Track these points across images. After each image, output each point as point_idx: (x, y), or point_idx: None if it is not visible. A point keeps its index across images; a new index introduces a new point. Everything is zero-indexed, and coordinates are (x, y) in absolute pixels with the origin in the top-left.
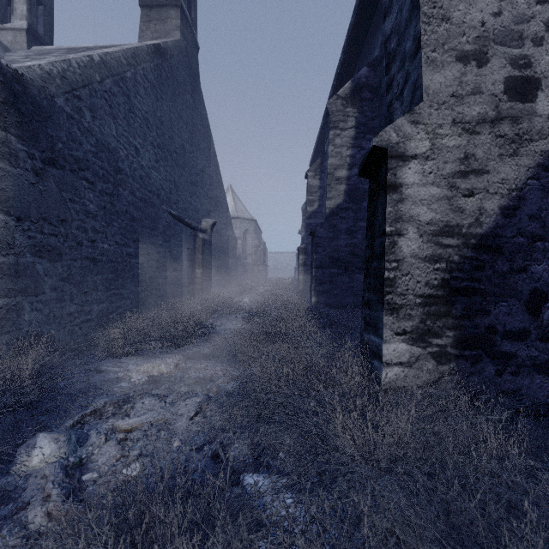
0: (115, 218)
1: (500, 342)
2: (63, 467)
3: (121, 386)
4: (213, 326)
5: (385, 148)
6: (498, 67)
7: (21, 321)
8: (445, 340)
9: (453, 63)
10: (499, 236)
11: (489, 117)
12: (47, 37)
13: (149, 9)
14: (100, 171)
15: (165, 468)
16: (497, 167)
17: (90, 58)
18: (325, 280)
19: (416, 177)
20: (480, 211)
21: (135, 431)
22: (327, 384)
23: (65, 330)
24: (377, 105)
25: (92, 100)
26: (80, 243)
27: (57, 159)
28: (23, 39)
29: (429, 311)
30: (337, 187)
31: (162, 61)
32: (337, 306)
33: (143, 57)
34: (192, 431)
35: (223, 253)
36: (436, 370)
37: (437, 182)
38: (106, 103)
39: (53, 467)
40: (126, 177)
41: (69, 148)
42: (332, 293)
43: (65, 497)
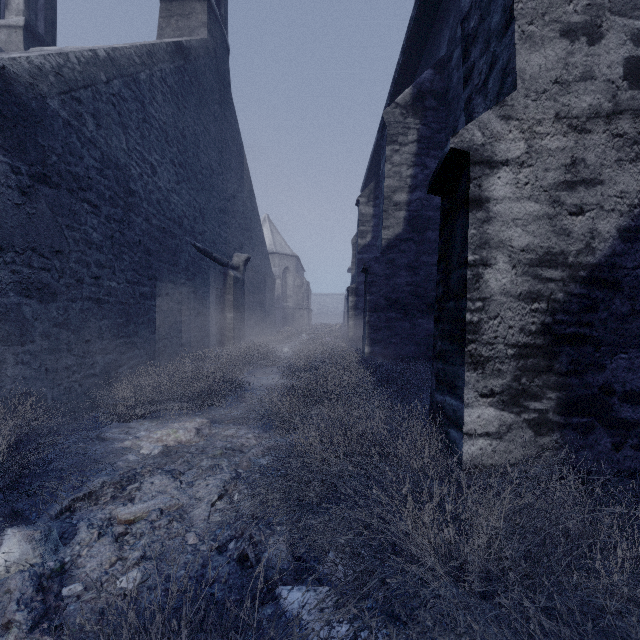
0: (125, 250)
1: (618, 406)
2: (36, 578)
3: (127, 459)
4: (245, 381)
5: (467, 152)
6: (616, 44)
7: (3, 377)
8: (546, 404)
9: (556, 40)
10: (617, 266)
11: (603, 110)
12: (49, 36)
13: (170, 2)
14: (107, 193)
15: (176, 577)
16: (614, 176)
17: (94, 53)
18: (381, 325)
19: (507, 190)
20: (592, 234)
21: (139, 522)
22: (390, 461)
23: (61, 388)
24: (444, 115)
25: (95, 105)
26: (80, 280)
27: (51, 175)
28: (19, 38)
29: (524, 366)
30: (395, 214)
31: (185, 62)
32: (395, 358)
33: (161, 57)
34: (214, 521)
35: (259, 294)
36: (534, 442)
37: (536, 195)
38: (114, 109)
39: (21, 579)
40: (139, 200)
41: (65, 163)
42: (389, 342)
43: (33, 623)
